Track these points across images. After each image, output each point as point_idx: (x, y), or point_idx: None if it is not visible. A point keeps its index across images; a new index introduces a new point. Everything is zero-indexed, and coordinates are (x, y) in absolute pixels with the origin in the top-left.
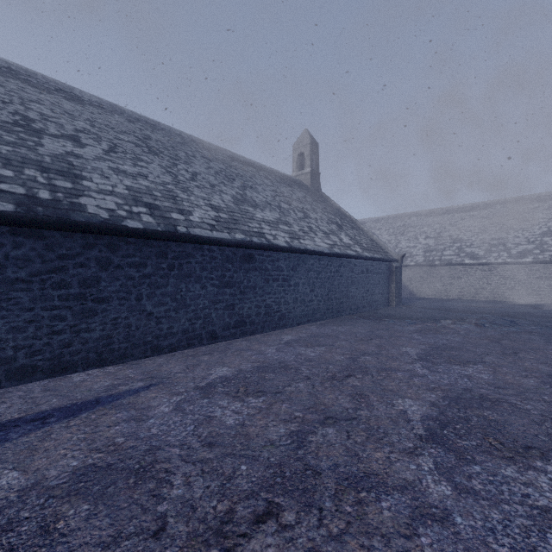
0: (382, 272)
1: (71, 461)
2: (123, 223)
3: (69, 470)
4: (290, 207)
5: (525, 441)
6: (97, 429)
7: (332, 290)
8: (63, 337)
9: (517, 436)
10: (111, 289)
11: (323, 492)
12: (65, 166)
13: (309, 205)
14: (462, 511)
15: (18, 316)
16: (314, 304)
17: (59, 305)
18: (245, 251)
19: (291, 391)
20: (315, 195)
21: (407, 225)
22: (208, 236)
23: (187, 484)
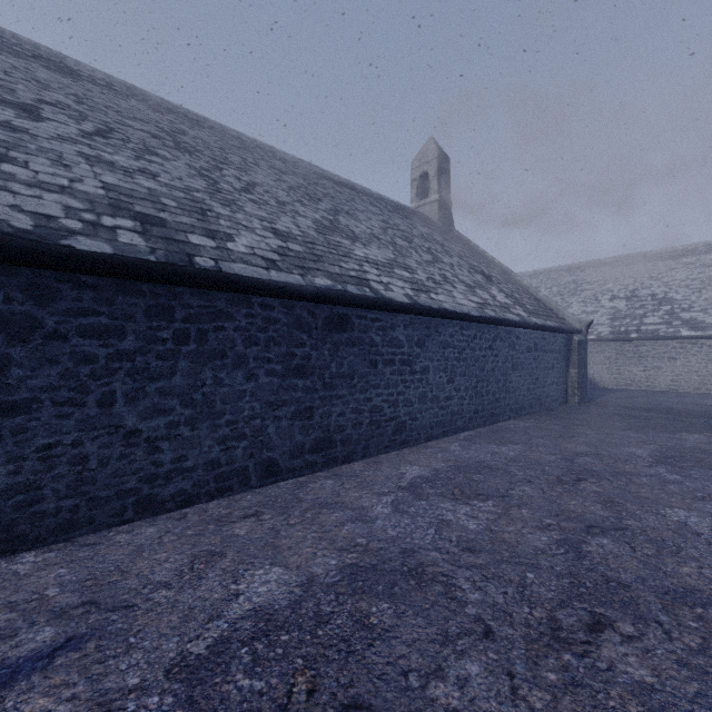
0: (557, 349)
1: None
2: (64, 242)
3: None
4: (410, 245)
5: None
6: None
7: (482, 379)
8: None
9: None
10: (37, 383)
11: None
12: None
13: (438, 245)
14: None
15: None
16: (454, 404)
17: None
18: (333, 309)
19: (448, 708)
20: (445, 233)
21: (580, 281)
22: (258, 278)
23: None
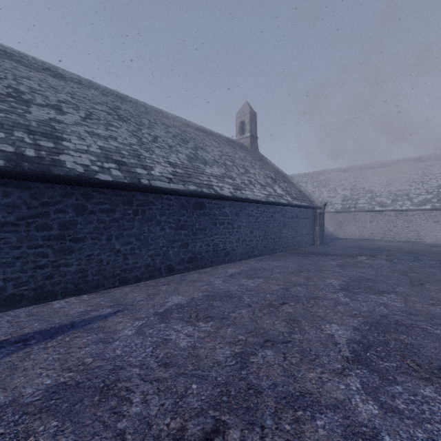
0: (308, 217)
1: (45, 379)
2: (96, 176)
3: (43, 388)
4: (233, 164)
5: (439, 362)
6: (70, 350)
7: (268, 231)
8: (45, 271)
9: (431, 358)
10: (86, 231)
11: (264, 410)
12: (48, 130)
13: (249, 163)
14: (389, 429)
15: (7, 254)
16: (253, 243)
17: (42, 244)
18: (197, 200)
19: (235, 316)
20: (253, 155)
21: (328, 179)
22: (166, 187)
23: (145, 402)
